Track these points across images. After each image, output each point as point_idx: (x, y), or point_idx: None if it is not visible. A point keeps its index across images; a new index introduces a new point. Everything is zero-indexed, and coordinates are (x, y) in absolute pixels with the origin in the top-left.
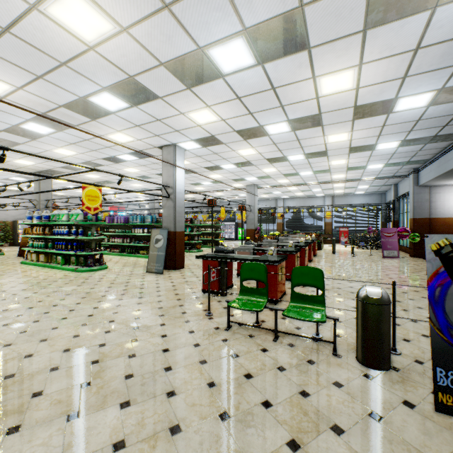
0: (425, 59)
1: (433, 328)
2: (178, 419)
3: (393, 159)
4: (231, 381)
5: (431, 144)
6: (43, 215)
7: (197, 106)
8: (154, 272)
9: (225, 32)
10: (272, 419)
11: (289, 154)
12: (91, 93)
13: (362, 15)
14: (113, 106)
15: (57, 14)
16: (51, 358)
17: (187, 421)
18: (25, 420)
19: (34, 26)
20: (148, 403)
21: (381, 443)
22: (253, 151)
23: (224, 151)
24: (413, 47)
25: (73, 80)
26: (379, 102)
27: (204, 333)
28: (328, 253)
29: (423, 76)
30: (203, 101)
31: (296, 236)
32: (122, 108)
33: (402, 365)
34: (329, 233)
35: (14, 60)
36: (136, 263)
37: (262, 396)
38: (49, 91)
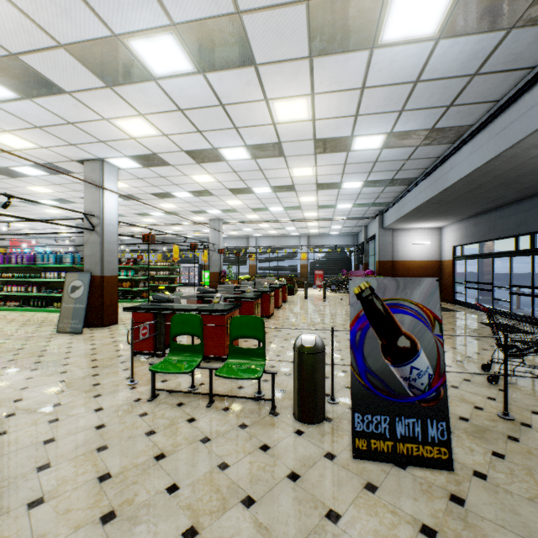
0: (372, 100)
1: (354, 373)
2: (34, 537)
3: (359, 200)
4: (134, 467)
5: (390, 187)
6: None
7: (126, 112)
8: (69, 331)
9: (147, 21)
10: (173, 506)
11: (254, 186)
12: None
13: (305, 40)
14: None
15: None
16: None
17: (50, 537)
18: None
19: None
20: None
21: (291, 506)
22: (210, 178)
23: (174, 174)
24: (360, 86)
25: None
26: (338, 139)
27: (117, 409)
28: (300, 299)
29: (373, 118)
30: (133, 107)
31: (268, 280)
32: (7, 98)
33: (336, 414)
34: (304, 276)
35: None
36: (45, 321)
37: (169, 480)
38: None
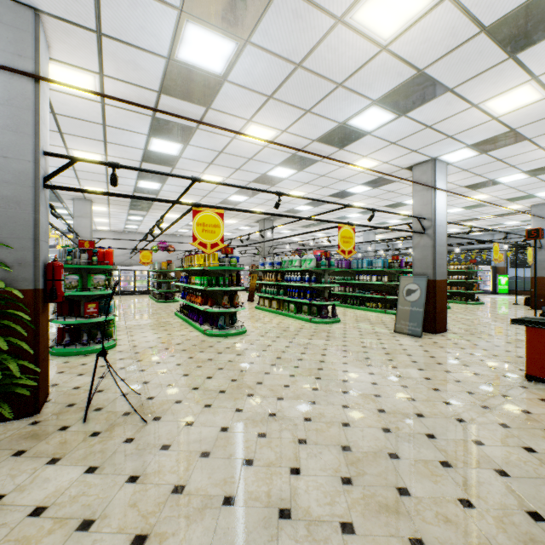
0: None
1: None
2: None
3: None
4: None
5: None
6: (275, 261)
7: (511, 84)
8: (406, 333)
9: None
10: None
11: None
12: (354, 114)
13: None
14: (373, 124)
15: (362, 17)
16: (375, 436)
17: None
18: (420, 532)
19: (328, 47)
20: None
21: None
22: None
23: (520, 152)
24: None
25: (341, 103)
26: None
27: None
28: None
29: None
30: (528, 71)
31: None
32: (384, 123)
33: None
34: None
35: (291, 100)
36: (369, 318)
37: None
38: (310, 126)
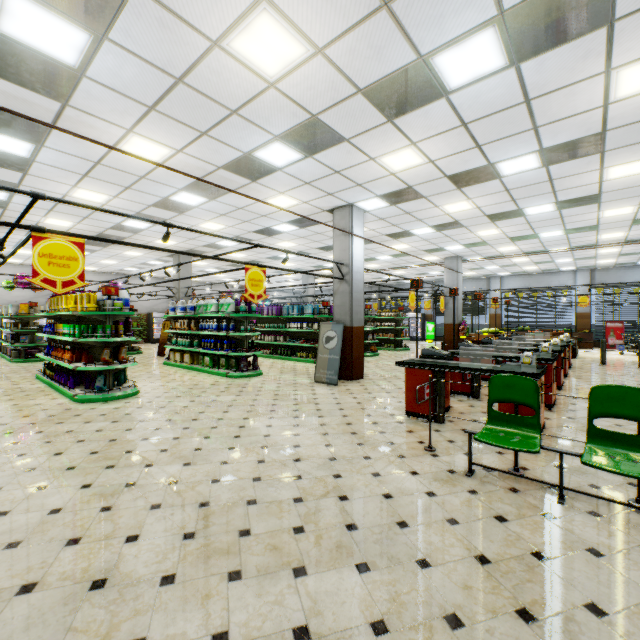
0: None
1: None
2: (450, 605)
3: None
4: (512, 559)
5: None
6: (188, 306)
7: (397, 145)
8: (325, 382)
9: (467, 24)
10: (618, 638)
11: (527, 205)
12: (259, 146)
13: None
14: (282, 160)
15: (240, 47)
16: (242, 487)
17: (468, 611)
18: (243, 564)
19: (211, 69)
20: (396, 572)
21: None
22: (467, 204)
23: (422, 208)
24: None
25: (241, 131)
26: None
27: (435, 477)
28: (592, 364)
29: None
30: (407, 137)
31: (528, 335)
32: (293, 161)
33: None
34: (585, 330)
35: (180, 117)
36: (296, 369)
37: (580, 594)
38: (211, 150)
